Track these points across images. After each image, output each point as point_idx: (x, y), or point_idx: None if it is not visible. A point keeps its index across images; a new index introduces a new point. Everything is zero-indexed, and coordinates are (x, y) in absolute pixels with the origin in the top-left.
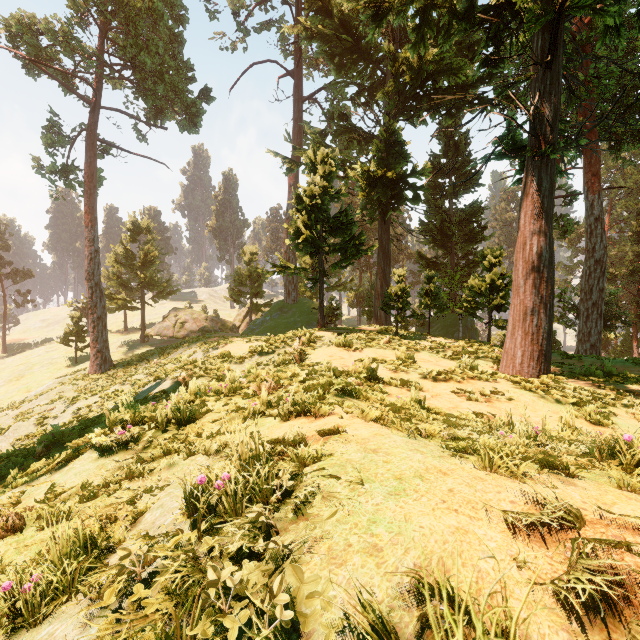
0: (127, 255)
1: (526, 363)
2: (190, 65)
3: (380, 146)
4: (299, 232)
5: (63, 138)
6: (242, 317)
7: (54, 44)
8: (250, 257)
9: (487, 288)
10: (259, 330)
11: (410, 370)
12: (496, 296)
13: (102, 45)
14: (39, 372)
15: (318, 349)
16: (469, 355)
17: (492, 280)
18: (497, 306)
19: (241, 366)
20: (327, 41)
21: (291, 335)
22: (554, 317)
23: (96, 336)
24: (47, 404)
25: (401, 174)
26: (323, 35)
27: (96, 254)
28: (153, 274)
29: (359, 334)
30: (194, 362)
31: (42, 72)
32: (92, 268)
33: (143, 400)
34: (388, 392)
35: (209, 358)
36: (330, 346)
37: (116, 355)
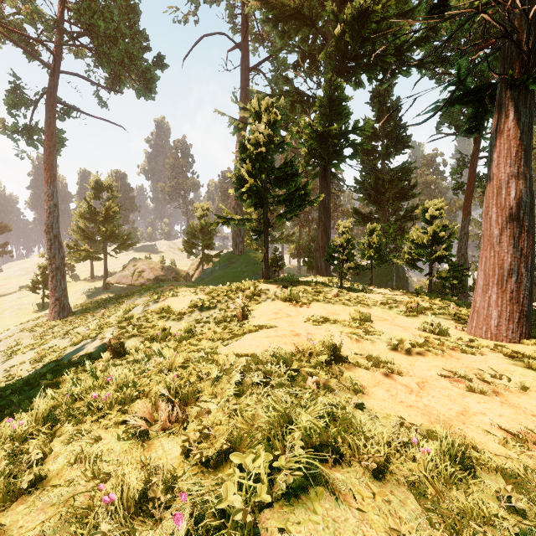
0: (91, 211)
1: (504, 325)
2: (145, 35)
3: (323, 102)
4: (243, 181)
5: (24, 100)
6: (195, 266)
7: (16, 12)
8: (202, 212)
9: (429, 240)
10: (208, 279)
11: (373, 336)
12: (439, 248)
13: (62, 14)
14: (8, 317)
15: (262, 304)
16: (425, 311)
17: (434, 232)
18: (439, 258)
19: (179, 323)
20: (271, 8)
21: (235, 288)
22: (475, 267)
23: (55, 285)
24: (3, 351)
25: (343, 130)
26: (268, 1)
27: (55, 208)
28: (114, 228)
29: (305, 287)
30: (130, 318)
31: (6, 39)
32: (51, 221)
33: (64, 365)
34: (361, 383)
35: (147, 313)
36: (275, 300)
37: (80, 301)
